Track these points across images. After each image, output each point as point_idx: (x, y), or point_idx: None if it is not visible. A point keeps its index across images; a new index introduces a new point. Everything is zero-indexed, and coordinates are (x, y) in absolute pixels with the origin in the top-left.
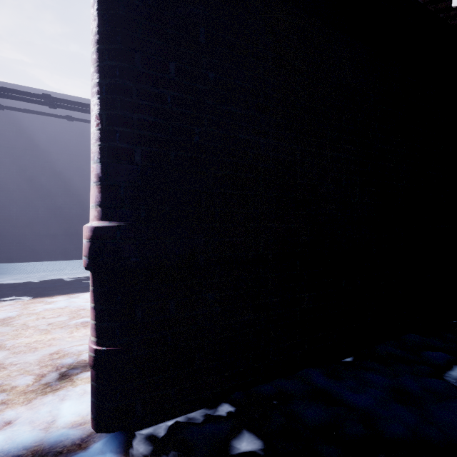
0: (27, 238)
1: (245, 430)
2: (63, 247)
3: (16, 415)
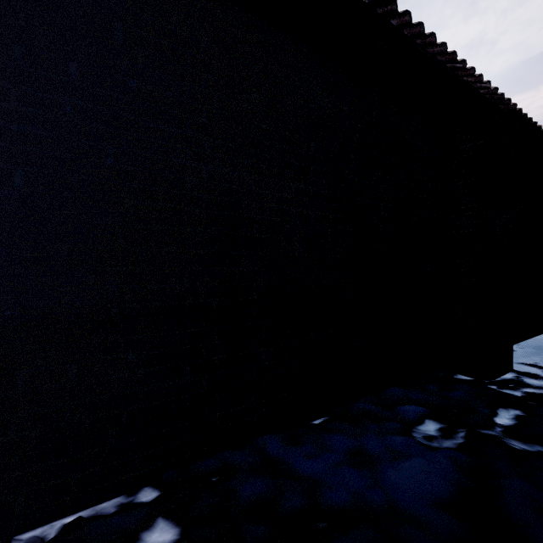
0: None
1: (165, 517)
2: None
3: None
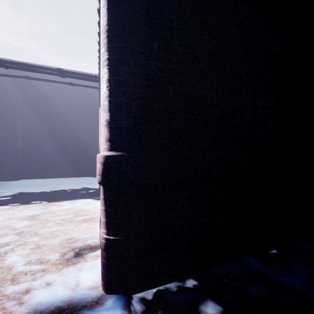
0: (41, 163)
1: (208, 298)
2: (63, 169)
3: (53, 279)
